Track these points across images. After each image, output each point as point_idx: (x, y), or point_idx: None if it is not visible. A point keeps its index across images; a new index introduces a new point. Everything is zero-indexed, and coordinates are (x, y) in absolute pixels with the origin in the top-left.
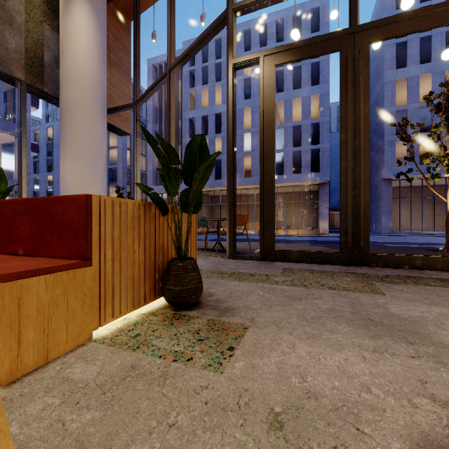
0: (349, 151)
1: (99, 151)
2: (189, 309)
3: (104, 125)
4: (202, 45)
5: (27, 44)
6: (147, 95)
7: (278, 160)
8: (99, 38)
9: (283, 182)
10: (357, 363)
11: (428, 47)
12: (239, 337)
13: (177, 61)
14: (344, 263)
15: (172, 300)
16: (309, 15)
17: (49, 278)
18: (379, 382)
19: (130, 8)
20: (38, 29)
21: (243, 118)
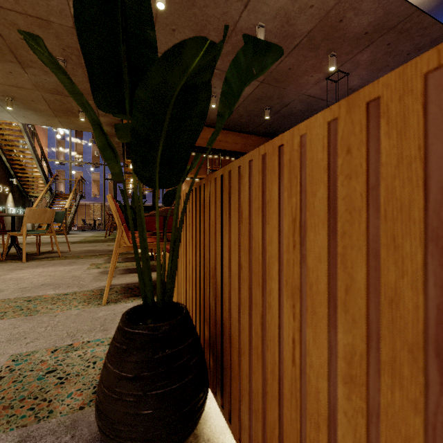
0: None
1: None
2: None
3: None
4: None
5: None
6: None
7: None
8: None
9: None
10: None
11: None
12: None
13: None
14: None
15: None
16: None
17: None
18: None
19: None
20: None
21: None
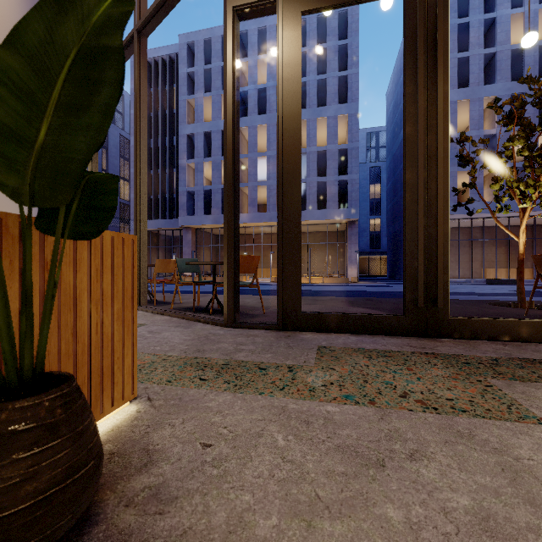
0: (420, 152)
1: None
2: None
3: None
4: None
5: None
6: None
7: None
8: None
9: (305, 219)
10: None
11: (465, 70)
12: None
13: (148, 13)
14: (411, 333)
15: None
16: (336, 18)
17: None
18: None
19: None
20: None
21: (257, 138)
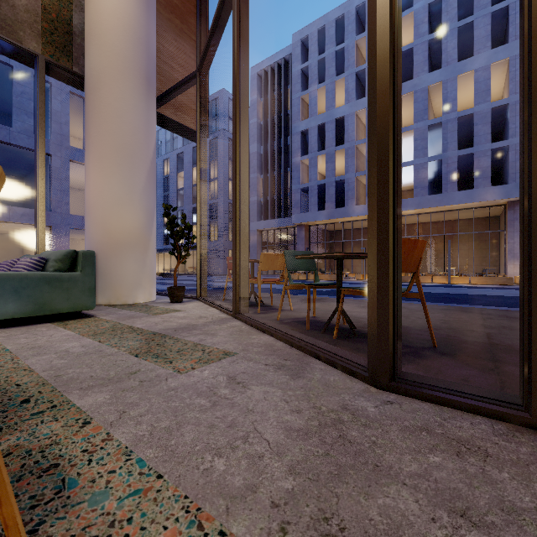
0: None
1: (138, 148)
2: None
3: (148, 107)
4: None
5: (46, 1)
6: (211, 43)
7: (431, 173)
8: None
9: (440, 205)
10: None
11: None
12: None
13: None
14: None
15: None
16: None
17: None
18: None
19: None
20: None
21: None
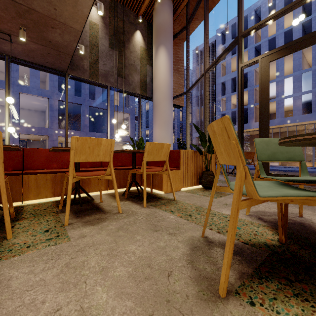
0: None
1: (169, 121)
2: (210, 189)
3: (171, 107)
4: (223, 57)
5: (141, 77)
6: (193, 87)
7: (305, 100)
8: (170, 64)
9: (310, 120)
10: (263, 203)
11: None
12: (225, 195)
13: (209, 67)
14: None
15: (204, 185)
16: None
17: (172, 171)
18: (265, 206)
19: (183, 35)
20: (145, 68)
21: None
